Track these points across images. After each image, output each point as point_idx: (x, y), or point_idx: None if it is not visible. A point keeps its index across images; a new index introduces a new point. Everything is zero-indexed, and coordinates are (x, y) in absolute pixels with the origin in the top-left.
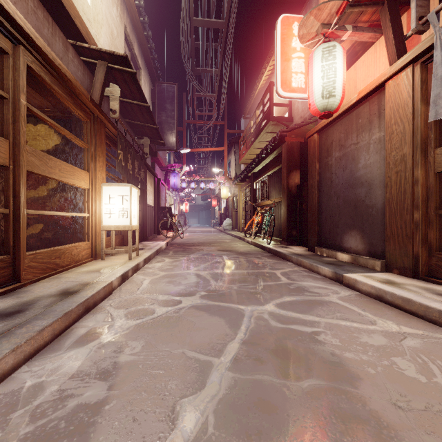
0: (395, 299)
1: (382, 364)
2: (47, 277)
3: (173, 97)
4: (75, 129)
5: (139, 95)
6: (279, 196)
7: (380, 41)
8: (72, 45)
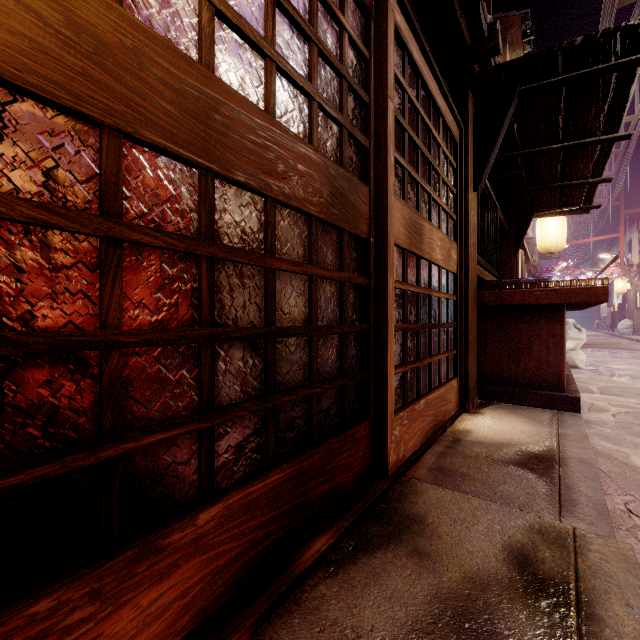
0: None
1: None
2: None
3: None
4: None
5: None
6: None
7: None
8: None
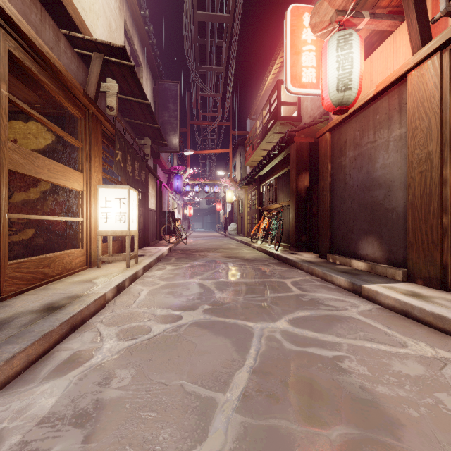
0: (425, 315)
1: (425, 403)
2: (34, 288)
3: (176, 96)
4: (69, 126)
5: (139, 92)
6: (287, 199)
7: (401, 29)
8: (65, 35)
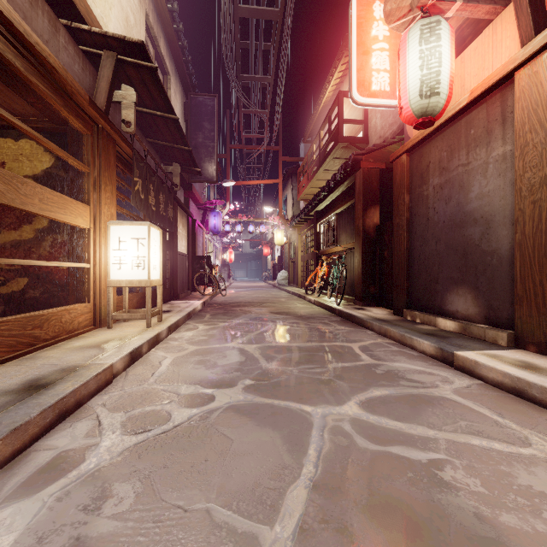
0: None
1: None
2: (18, 357)
3: (213, 113)
4: (71, 146)
5: (164, 103)
6: (351, 241)
7: (503, 16)
8: (66, 27)
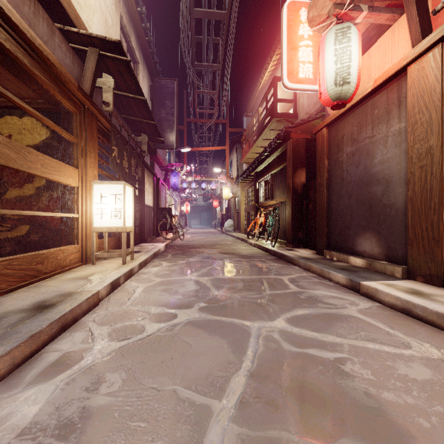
0: (428, 314)
1: (435, 411)
2: (26, 285)
3: (173, 94)
4: (64, 122)
5: (135, 87)
6: (283, 196)
7: (399, 22)
8: (60, 29)
